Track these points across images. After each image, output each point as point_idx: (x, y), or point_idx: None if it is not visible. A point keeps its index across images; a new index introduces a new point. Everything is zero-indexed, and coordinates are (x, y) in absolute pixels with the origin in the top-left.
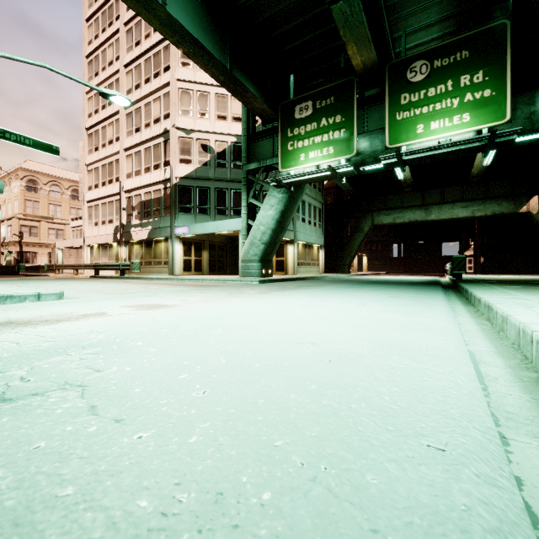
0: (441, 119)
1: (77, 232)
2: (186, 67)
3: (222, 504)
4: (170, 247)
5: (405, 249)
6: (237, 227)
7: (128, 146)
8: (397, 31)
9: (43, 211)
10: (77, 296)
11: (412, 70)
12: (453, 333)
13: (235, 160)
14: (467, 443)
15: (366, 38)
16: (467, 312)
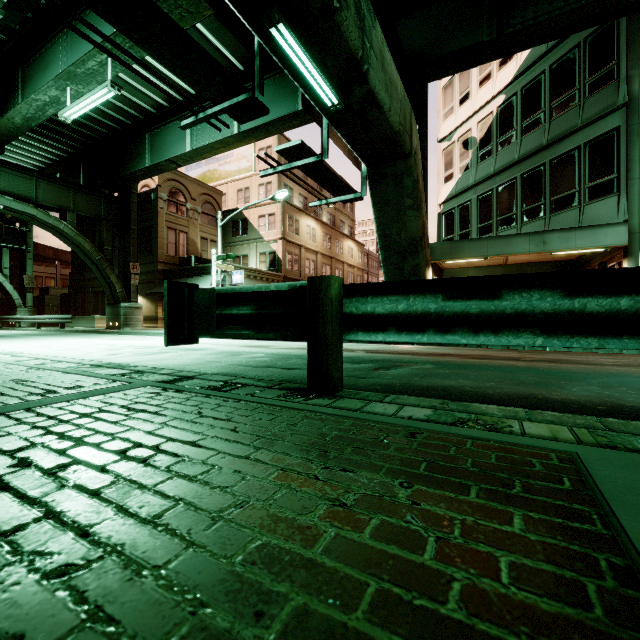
0: None
1: None
2: None
3: None
4: None
5: None
6: None
7: None
8: None
9: None
10: None
11: None
12: None
13: (503, 134)
14: None
15: None
16: None
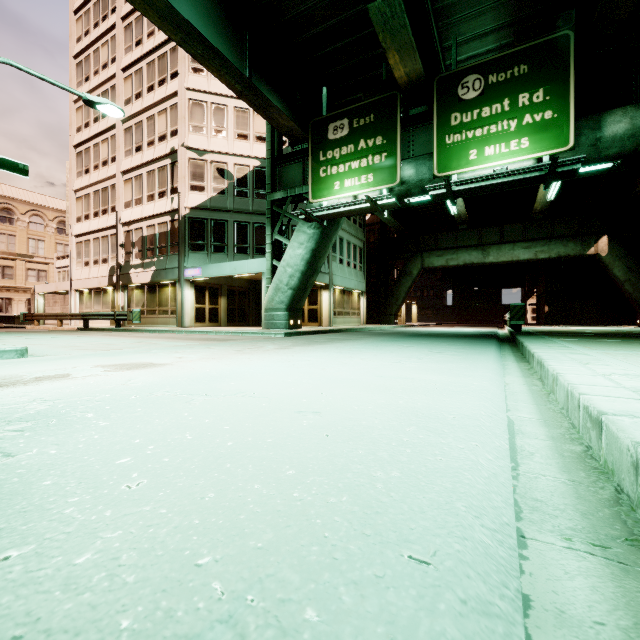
0: (497, 143)
1: (64, 274)
2: (198, 74)
3: None
4: (178, 292)
5: (461, 296)
6: (259, 269)
7: (126, 168)
8: (448, 40)
9: (20, 248)
10: (46, 354)
11: (464, 85)
12: (494, 396)
13: (258, 188)
14: (464, 550)
15: (410, 45)
16: (519, 369)
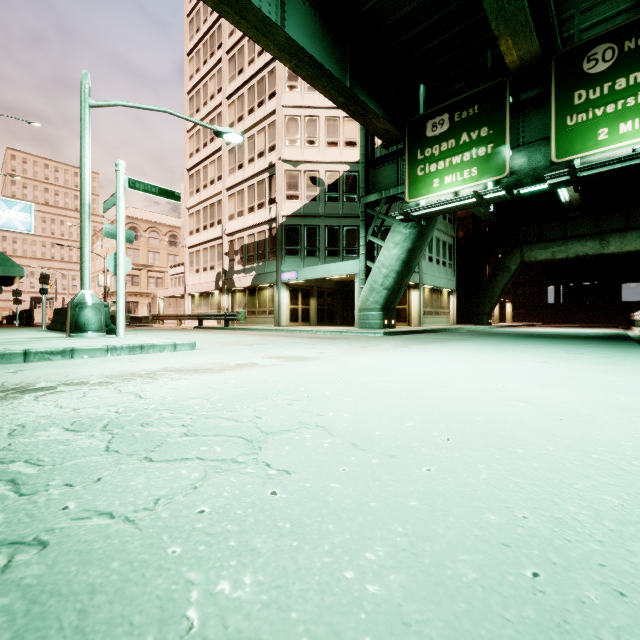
0: (636, 118)
1: (175, 281)
2: (293, 91)
3: (569, 525)
4: (276, 294)
5: (566, 293)
6: (352, 271)
7: (230, 185)
8: (567, 10)
9: (143, 259)
10: (204, 347)
11: (590, 58)
12: None
13: (348, 192)
14: None
15: (527, 27)
16: None
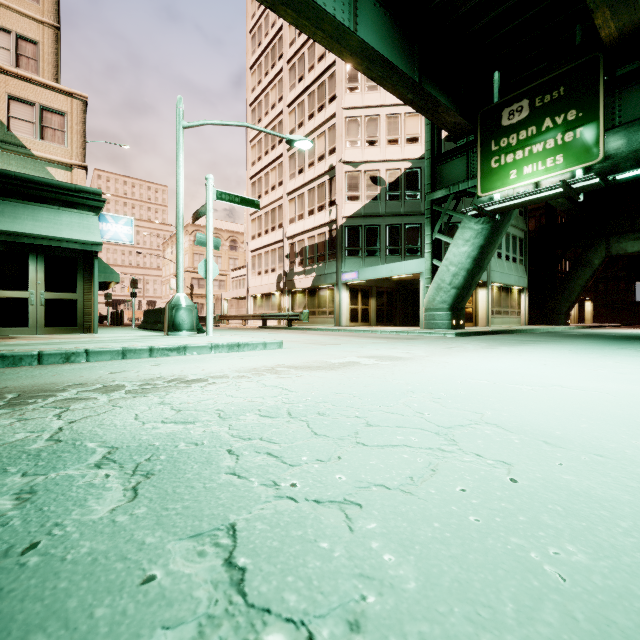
0: None
1: (236, 283)
2: (353, 92)
3: None
4: (336, 295)
5: None
6: (417, 270)
7: (291, 189)
8: None
9: None
10: (287, 346)
11: None
12: None
13: (409, 189)
14: None
15: None
16: None
